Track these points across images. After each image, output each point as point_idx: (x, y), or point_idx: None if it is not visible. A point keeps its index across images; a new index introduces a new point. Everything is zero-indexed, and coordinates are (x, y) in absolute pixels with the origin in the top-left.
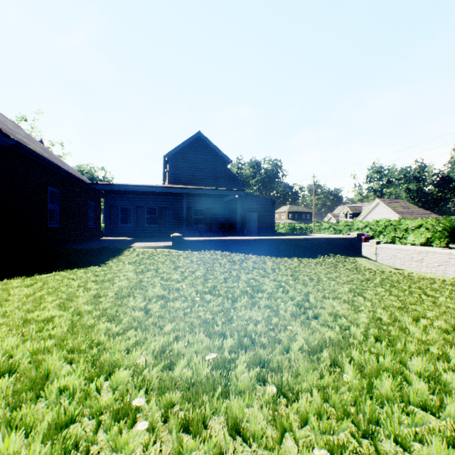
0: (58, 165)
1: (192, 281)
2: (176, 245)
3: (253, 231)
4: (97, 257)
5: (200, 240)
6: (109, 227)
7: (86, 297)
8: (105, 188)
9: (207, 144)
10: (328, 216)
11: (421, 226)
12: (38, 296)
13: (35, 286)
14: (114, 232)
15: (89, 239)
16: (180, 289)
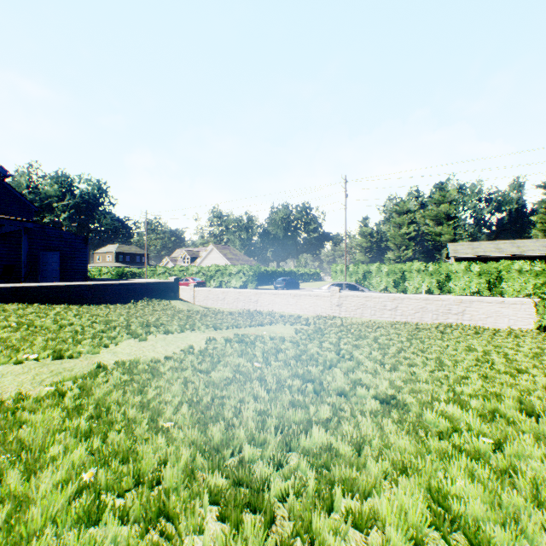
0: None
1: None
2: None
3: (53, 277)
4: None
5: None
6: None
7: None
8: None
9: None
10: (166, 260)
11: (241, 271)
12: None
13: None
14: None
15: None
16: None
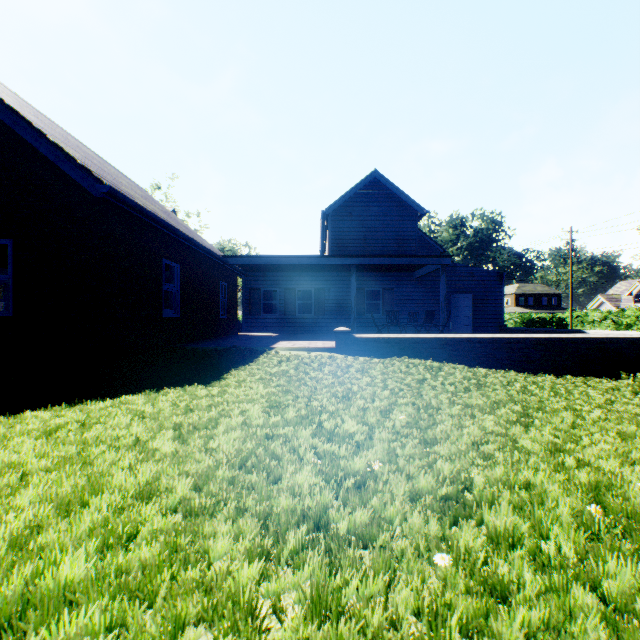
0: (174, 226)
1: (390, 444)
2: (341, 347)
3: (464, 325)
4: (216, 364)
5: (380, 339)
6: (248, 318)
7: (113, 497)
8: (241, 261)
9: (387, 189)
10: (596, 300)
11: None
12: (6, 482)
13: (58, 434)
14: (255, 325)
15: (221, 334)
16: (367, 485)
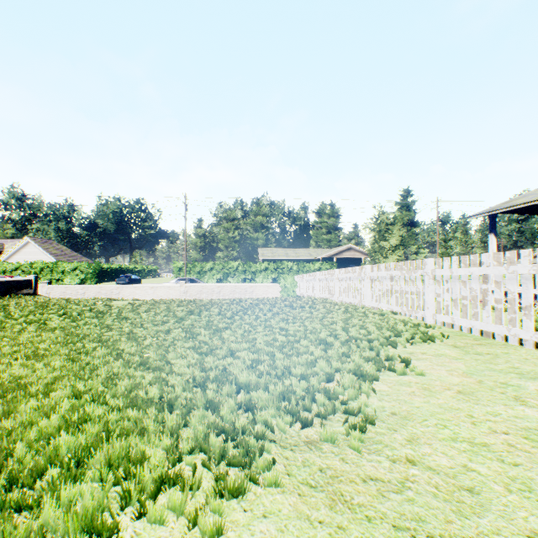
0: None
1: None
2: None
3: None
4: None
5: None
6: None
7: None
8: None
9: None
10: None
11: (78, 269)
12: None
13: None
14: None
15: None
16: None
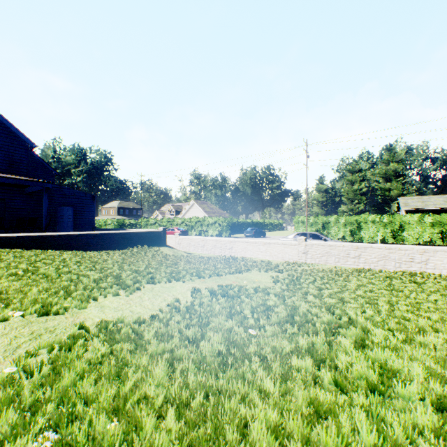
0: None
1: None
2: None
3: (68, 227)
4: None
5: None
6: None
7: None
8: None
9: None
10: (156, 213)
11: (216, 222)
12: None
13: None
14: None
15: None
16: None
